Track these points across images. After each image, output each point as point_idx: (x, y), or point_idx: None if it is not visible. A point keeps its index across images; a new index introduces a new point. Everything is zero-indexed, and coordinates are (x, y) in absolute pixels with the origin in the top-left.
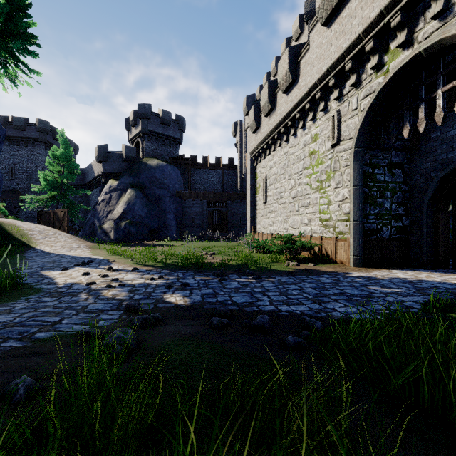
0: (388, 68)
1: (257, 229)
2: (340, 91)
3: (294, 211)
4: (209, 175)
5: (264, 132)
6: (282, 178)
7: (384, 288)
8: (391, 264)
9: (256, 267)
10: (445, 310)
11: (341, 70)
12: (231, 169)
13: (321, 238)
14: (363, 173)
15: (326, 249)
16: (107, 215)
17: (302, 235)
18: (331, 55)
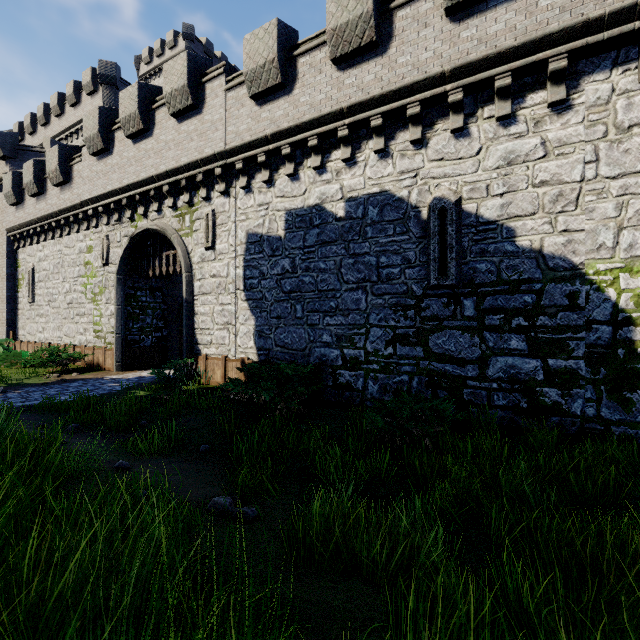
0: (137, 225)
1: (20, 335)
2: (109, 220)
3: (70, 319)
4: None
5: (30, 214)
6: (56, 278)
7: (116, 383)
8: (152, 366)
9: (5, 384)
10: (133, 388)
11: (108, 204)
12: None
13: (94, 348)
14: (127, 295)
15: (98, 358)
16: None
17: (78, 345)
18: (99, 187)
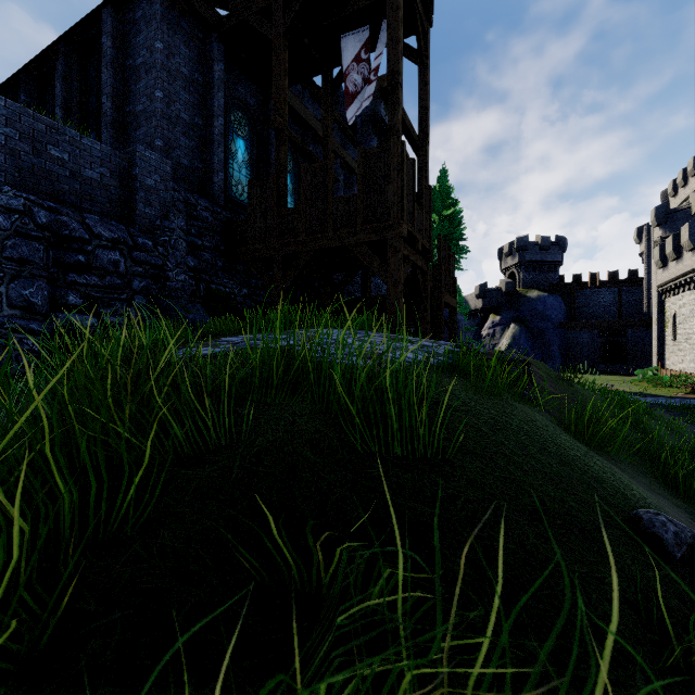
0: None
1: (665, 365)
2: None
3: None
4: (599, 296)
5: (671, 274)
6: (690, 321)
7: None
8: None
9: (647, 394)
10: None
11: None
12: (632, 285)
13: None
14: None
15: None
16: (492, 348)
17: None
18: None
